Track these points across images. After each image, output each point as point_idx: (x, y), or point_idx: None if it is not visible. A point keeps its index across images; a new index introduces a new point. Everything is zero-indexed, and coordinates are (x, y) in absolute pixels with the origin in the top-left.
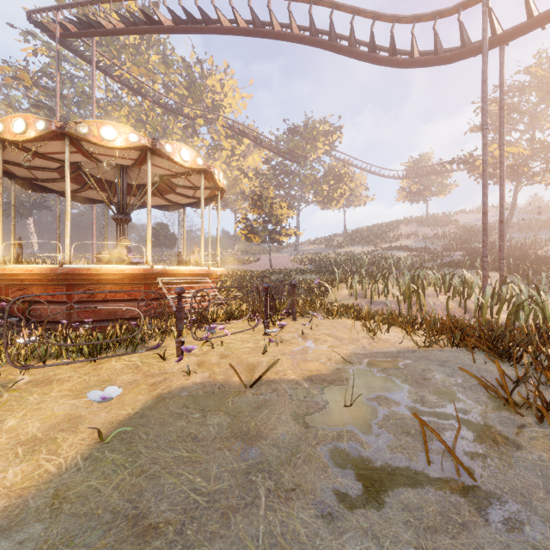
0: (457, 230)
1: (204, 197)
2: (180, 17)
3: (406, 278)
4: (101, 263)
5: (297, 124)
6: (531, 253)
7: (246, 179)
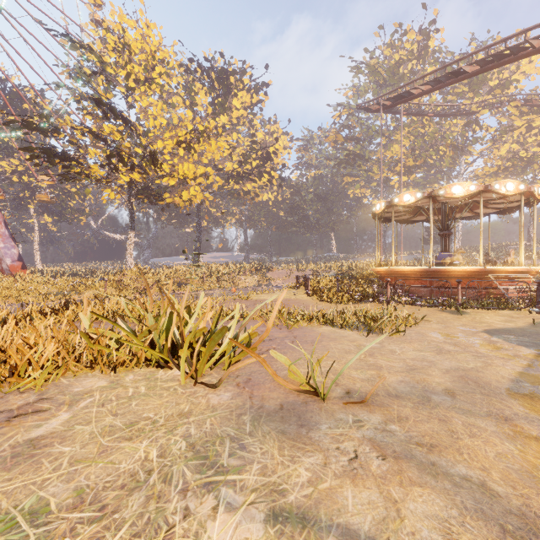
0: None
1: (514, 206)
2: (485, 60)
3: None
4: (445, 265)
5: None
6: None
7: None
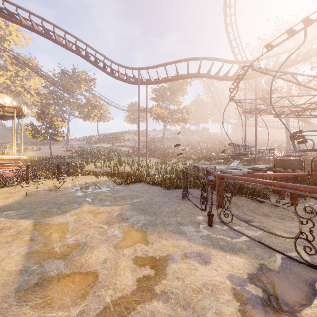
0: (148, 139)
1: (9, 115)
2: None
3: (114, 160)
4: None
5: (68, 70)
6: (168, 150)
7: (28, 94)
